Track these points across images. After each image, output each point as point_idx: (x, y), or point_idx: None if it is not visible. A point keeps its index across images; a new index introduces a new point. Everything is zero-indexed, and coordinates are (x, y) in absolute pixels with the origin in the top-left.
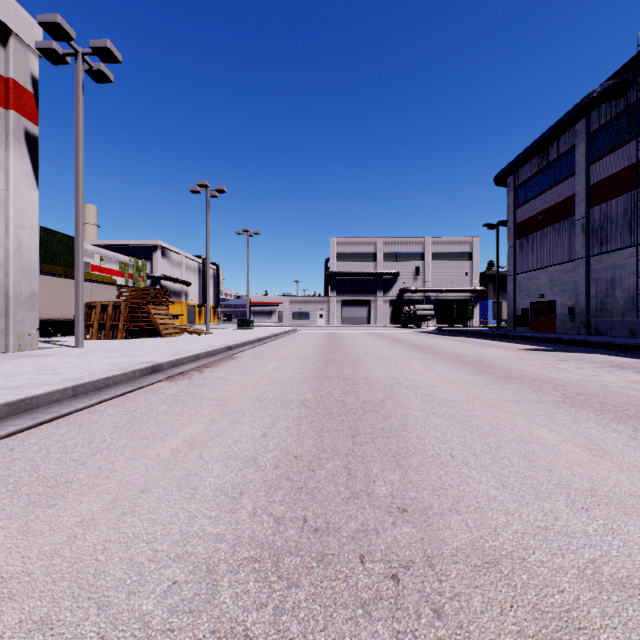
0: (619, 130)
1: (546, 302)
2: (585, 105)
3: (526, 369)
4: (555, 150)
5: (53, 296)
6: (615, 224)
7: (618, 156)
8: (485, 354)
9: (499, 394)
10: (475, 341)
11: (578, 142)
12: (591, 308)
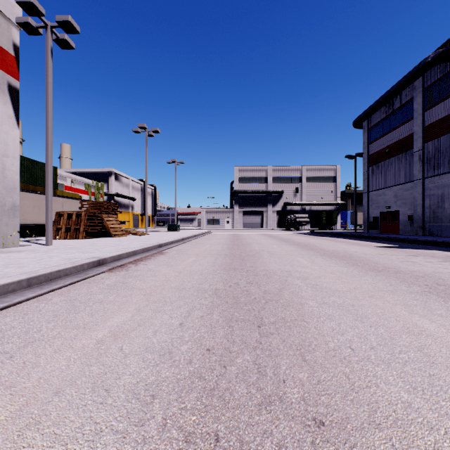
0: (447, 85)
1: (391, 212)
2: (422, 67)
3: (387, 262)
4: (398, 101)
5: (34, 207)
6: (444, 154)
7: (446, 104)
8: (351, 250)
9: (374, 284)
10: (341, 240)
11: (416, 95)
12: (426, 216)
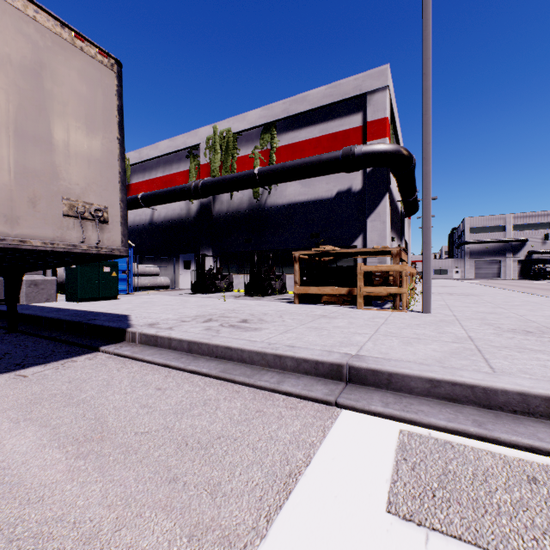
0: None
1: None
2: None
3: None
4: None
5: None
6: None
7: None
8: None
9: None
10: None
11: None
12: None
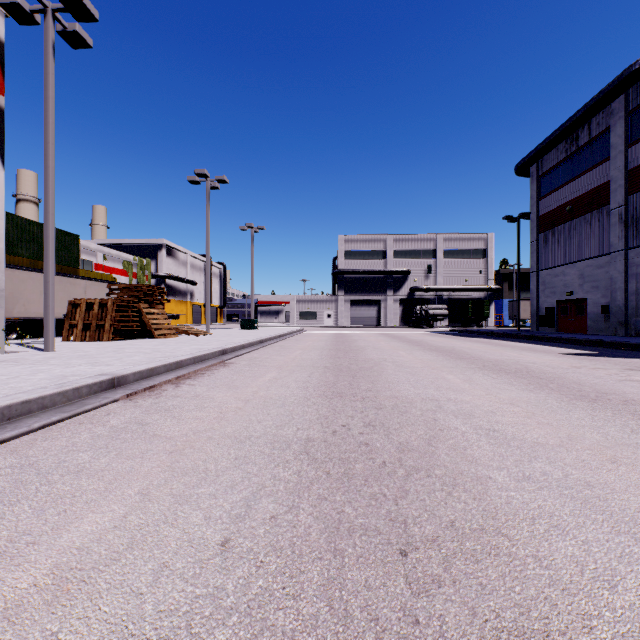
0: None
1: (575, 300)
2: (625, 79)
3: (597, 383)
4: (586, 133)
5: (42, 294)
6: None
7: None
8: (526, 360)
9: (601, 430)
10: (501, 343)
11: (614, 122)
12: (630, 306)
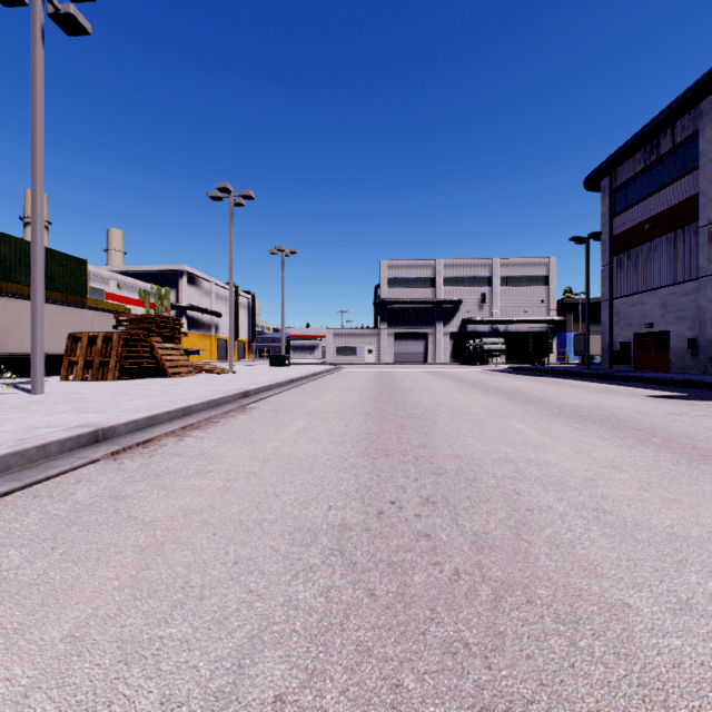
0: None
1: (655, 333)
2: None
3: None
4: (669, 139)
5: None
6: None
7: None
8: (609, 405)
9: None
10: (572, 383)
11: (704, 125)
12: None
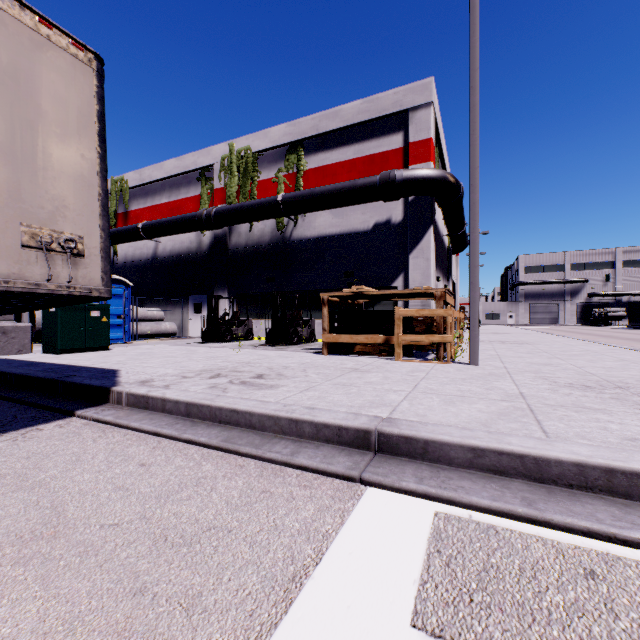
0: None
1: None
2: None
3: None
4: None
5: None
6: None
7: None
8: None
9: None
10: None
11: None
12: None
